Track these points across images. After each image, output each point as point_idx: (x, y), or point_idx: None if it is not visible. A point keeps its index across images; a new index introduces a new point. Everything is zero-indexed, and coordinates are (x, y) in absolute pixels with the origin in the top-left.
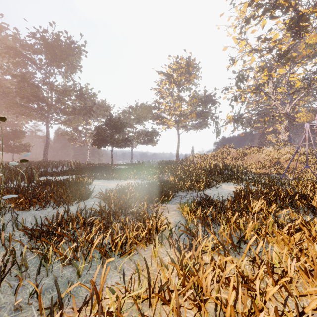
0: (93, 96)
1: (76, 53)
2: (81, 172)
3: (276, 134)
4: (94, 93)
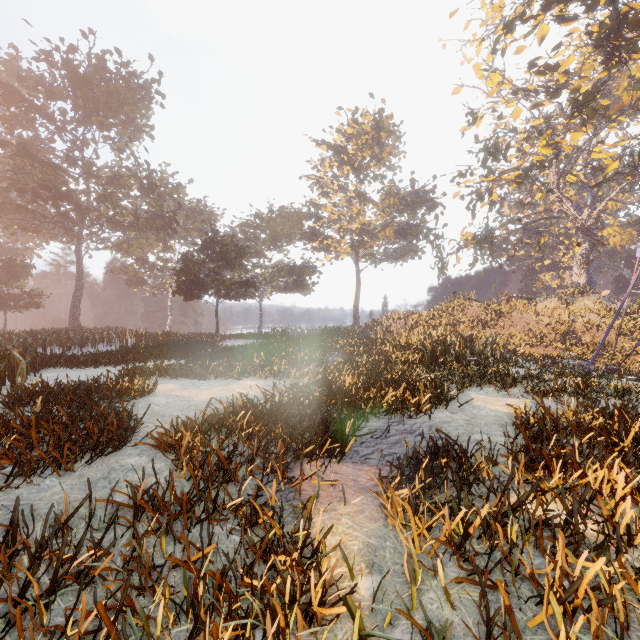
0: (178, 190)
1: (141, 98)
2: (141, 357)
3: (558, 272)
4: (180, 185)
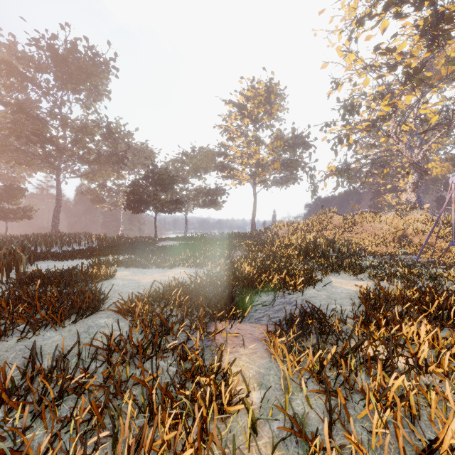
0: (128, 136)
1: (102, 71)
2: (104, 253)
3: (396, 194)
4: (129, 132)
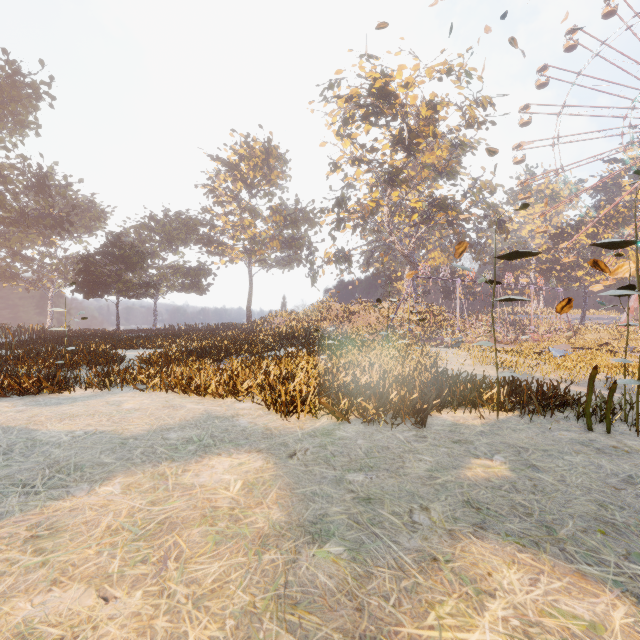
0: (66, 188)
1: (28, 96)
2: (69, 342)
3: None
4: (70, 185)
